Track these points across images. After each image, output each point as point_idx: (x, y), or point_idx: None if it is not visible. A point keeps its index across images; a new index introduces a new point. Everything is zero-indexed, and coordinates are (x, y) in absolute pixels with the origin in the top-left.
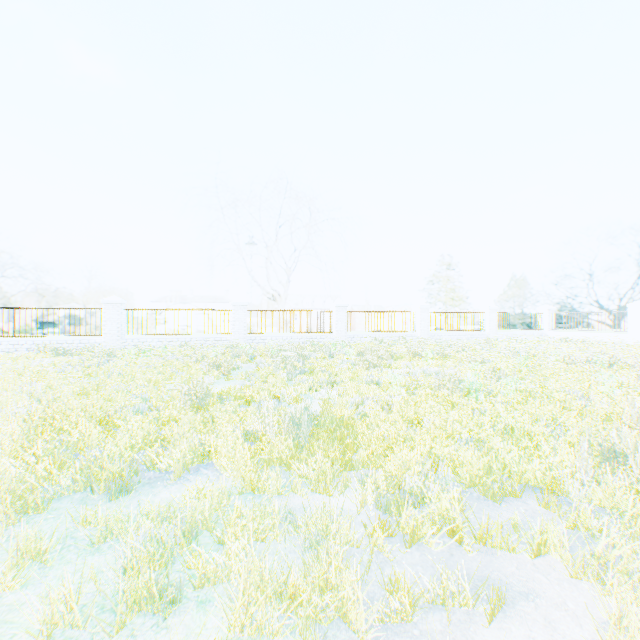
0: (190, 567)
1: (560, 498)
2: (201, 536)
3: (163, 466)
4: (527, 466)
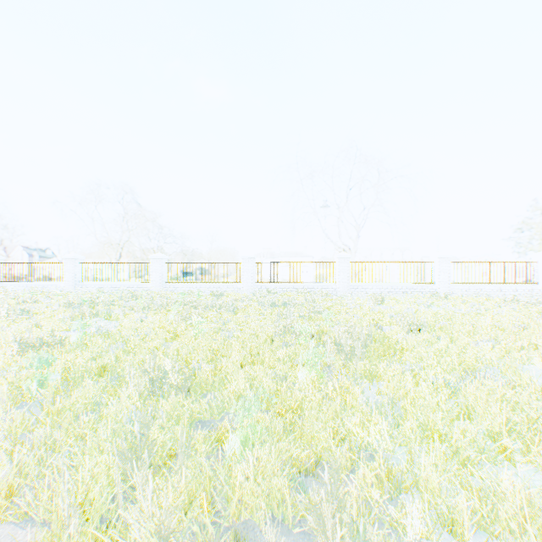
0: None
1: None
2: None
3: None
4: None
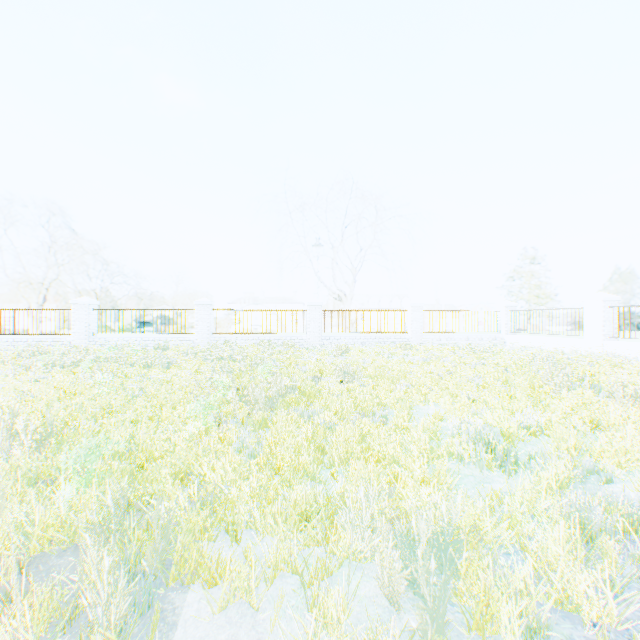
0: None
1: None
2: None
3: None
4: None
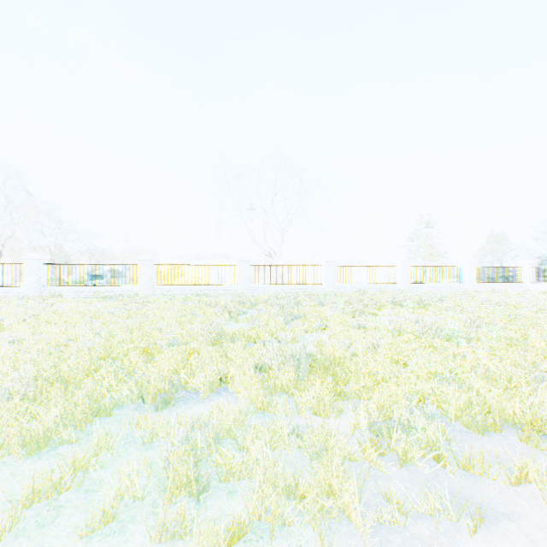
0: (219, 465)
1: (542, 436)
2: (225, 443)
3: (192, 388)
4: (508, 405)
